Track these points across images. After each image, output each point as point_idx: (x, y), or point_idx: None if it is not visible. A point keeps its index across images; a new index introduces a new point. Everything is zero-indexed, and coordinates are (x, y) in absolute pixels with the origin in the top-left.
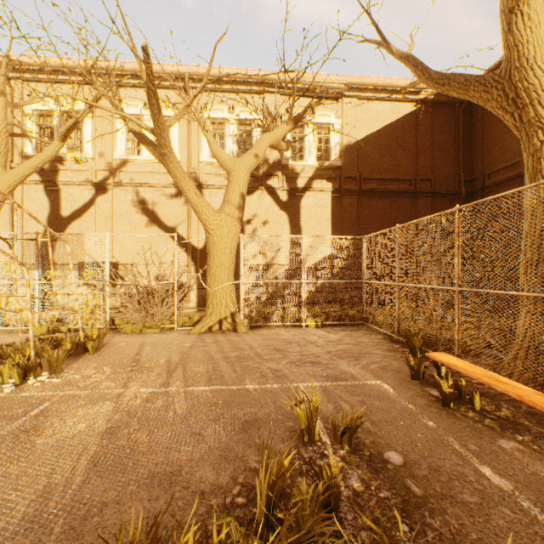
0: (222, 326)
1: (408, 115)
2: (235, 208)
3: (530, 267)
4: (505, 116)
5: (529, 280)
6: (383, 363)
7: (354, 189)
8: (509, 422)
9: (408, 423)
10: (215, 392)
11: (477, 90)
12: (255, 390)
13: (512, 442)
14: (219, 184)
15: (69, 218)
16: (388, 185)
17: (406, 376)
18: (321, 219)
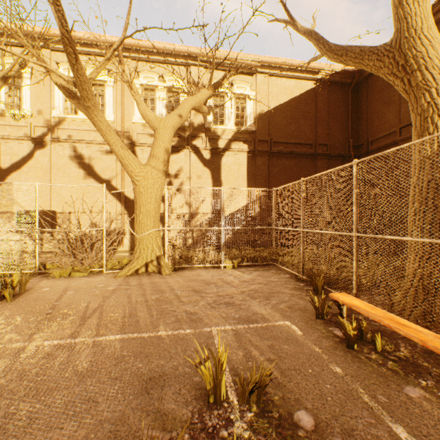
0: (148, 269)
1: (309, 91)
2: (160, 162)
3: (419, 215)
4: (395, 81)
5: (417, 226)
6: (291, 302)
7: (265, 150)
8: (410, 363)
9: (316, 371)
10: (125, 341)
11: (371, 59)
12: (167, 337)
13: (418, 389)
14: (150, 142)
15: (8, 170)
16: (294, 148)
17: (312, 316)
18: (239, 175)
